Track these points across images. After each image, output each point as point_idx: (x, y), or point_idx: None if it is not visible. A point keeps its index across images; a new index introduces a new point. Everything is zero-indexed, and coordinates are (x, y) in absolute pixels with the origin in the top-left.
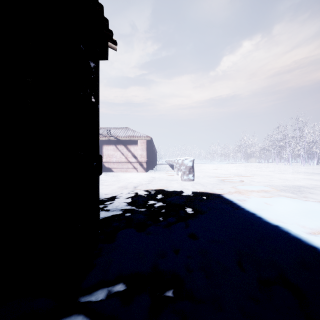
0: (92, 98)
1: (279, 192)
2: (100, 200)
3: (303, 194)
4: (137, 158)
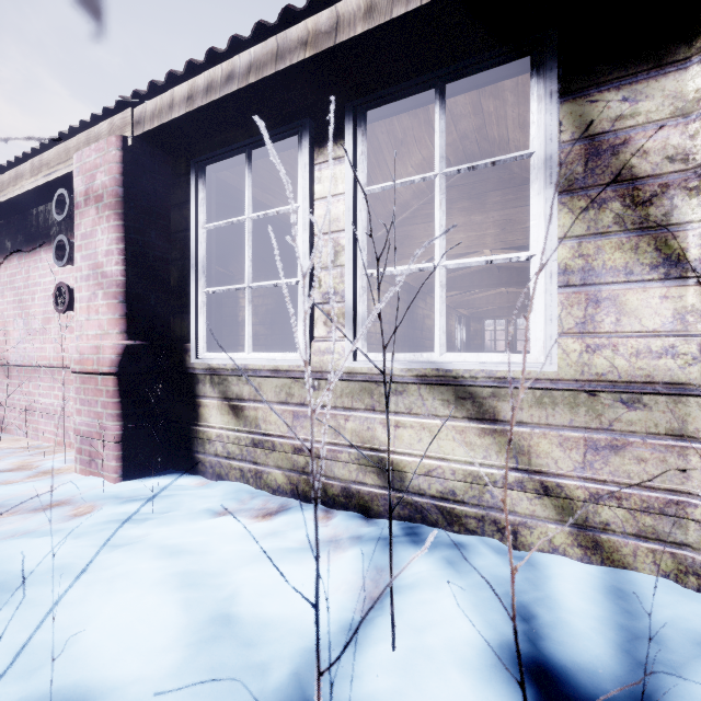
0: None
1: None
2: None
3: None
4: None
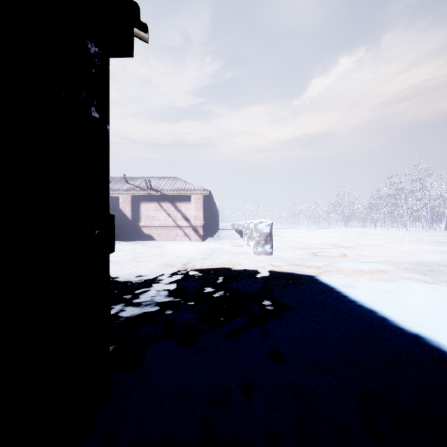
0: (93, 111)
1: (403, 273)
2: (128, 286)
3: (439, 275)
4: (189, 221)
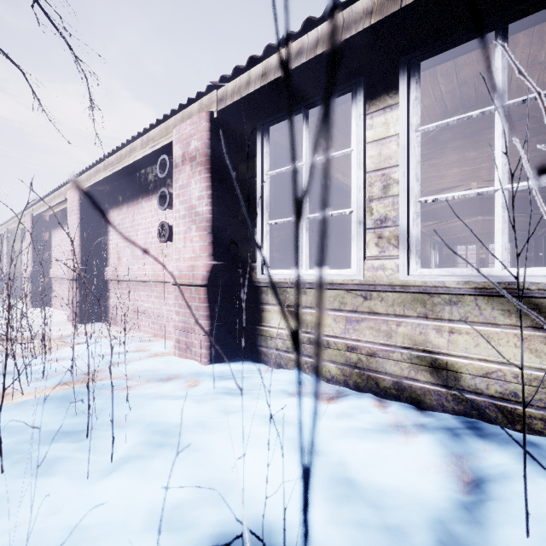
0: None
1: None
2: None
3: None
4: None
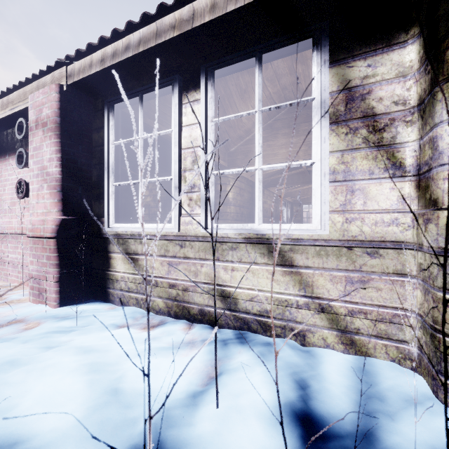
0: None
1: None
2: None
3: None
4: None
